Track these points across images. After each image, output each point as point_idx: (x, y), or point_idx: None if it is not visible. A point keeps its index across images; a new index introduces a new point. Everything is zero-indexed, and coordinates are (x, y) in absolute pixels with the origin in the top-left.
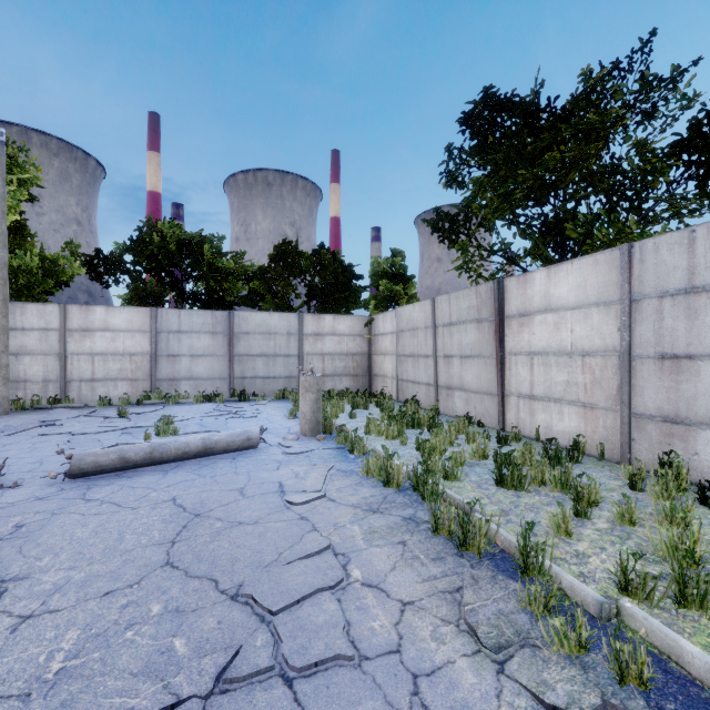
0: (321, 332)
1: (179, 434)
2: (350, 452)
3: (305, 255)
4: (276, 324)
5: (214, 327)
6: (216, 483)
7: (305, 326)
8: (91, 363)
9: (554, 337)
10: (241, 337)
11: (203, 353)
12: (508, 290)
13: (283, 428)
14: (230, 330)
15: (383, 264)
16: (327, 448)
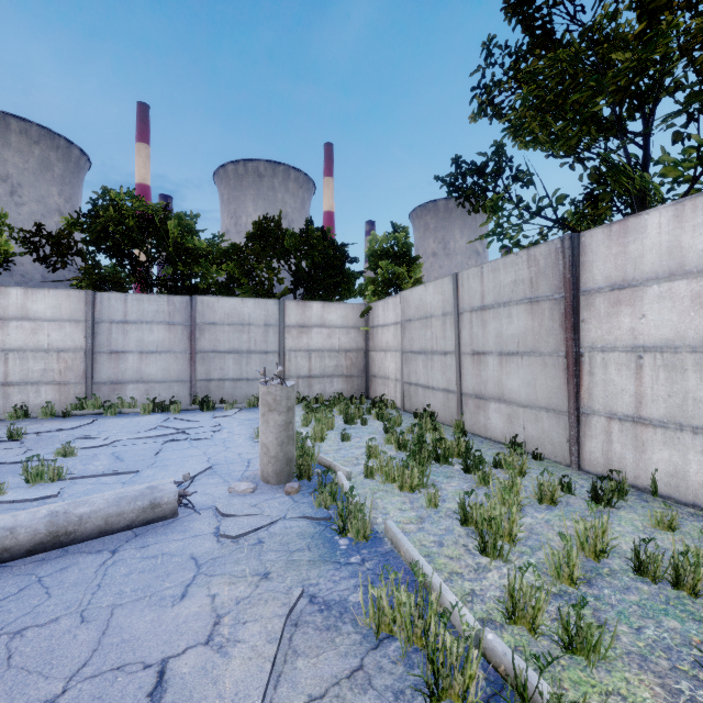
0: (307, 323)
1: (66, 478)
2: (338, 532)
3: (289, 231)
4: (251, 313)
5: (171, 316)
6: (1, 671)
7: (287, 316)
8: (3, 362)
9: (692, 321)
10: (205, 329)
11: (156, 349)
12: (588, 249)
13: (239, 463)
14: (191, 319)
15: (382, 241)
16: (300, 517)
